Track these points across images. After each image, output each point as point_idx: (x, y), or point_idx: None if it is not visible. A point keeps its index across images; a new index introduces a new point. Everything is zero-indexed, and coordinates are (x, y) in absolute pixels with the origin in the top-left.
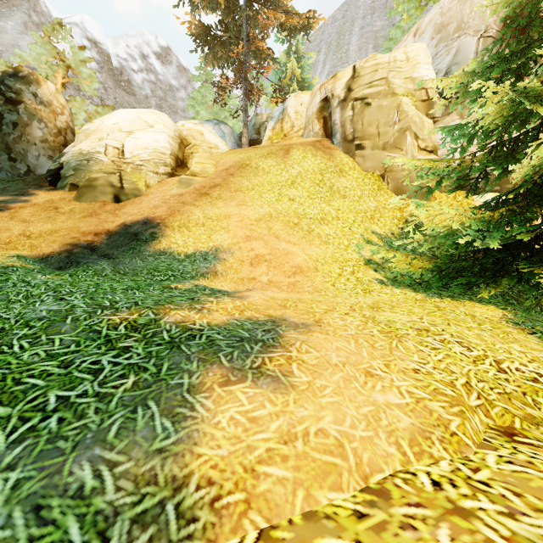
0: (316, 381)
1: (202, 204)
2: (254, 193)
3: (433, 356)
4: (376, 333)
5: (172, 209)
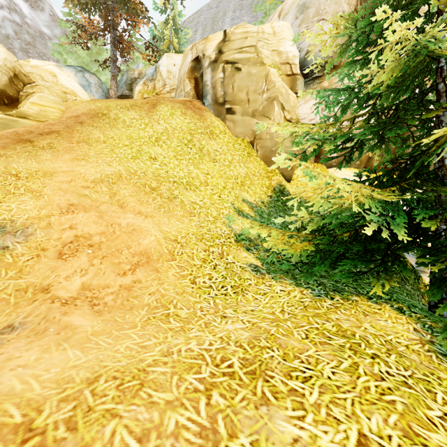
0: None
1: (11, 154)
2: (104, 146)
3: None
4: None
5: None
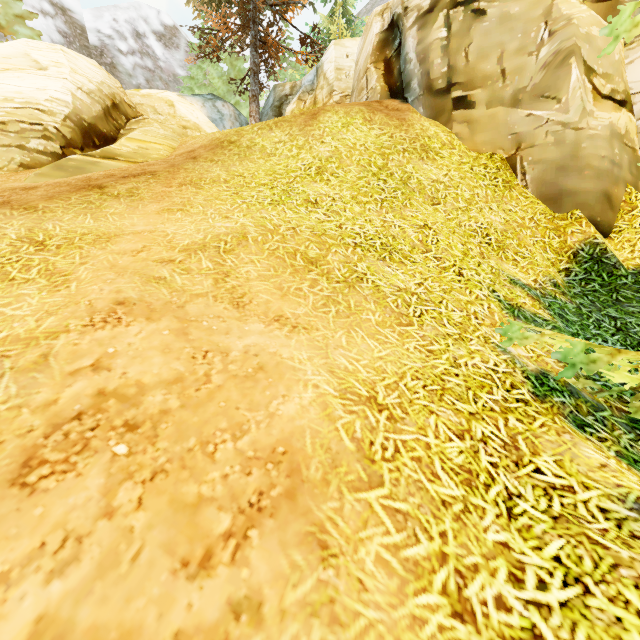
0: None
1: (55, 207)
2: (224, 187)
3: None
4: None
5: None
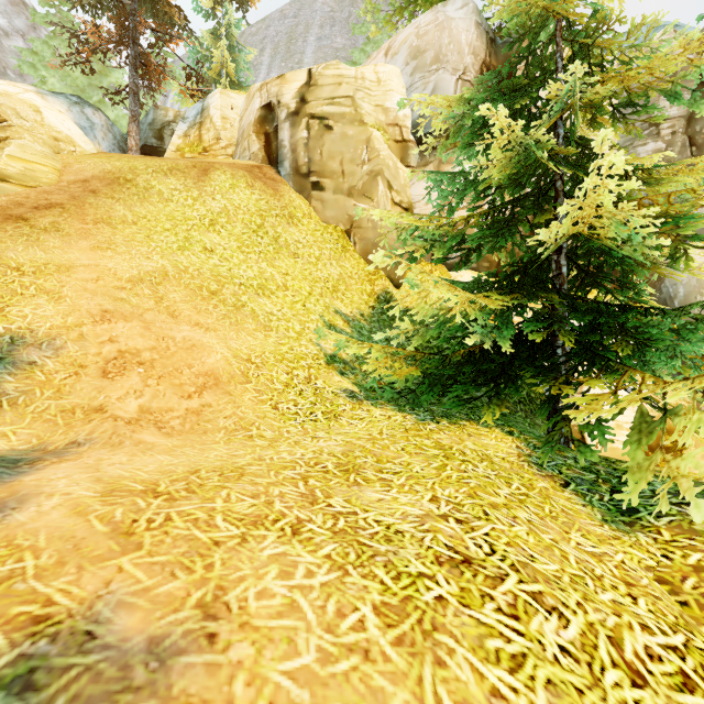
0: None
1: (2, 238)
2: (135, 229)
3: None
4: (373, 627)
5: None
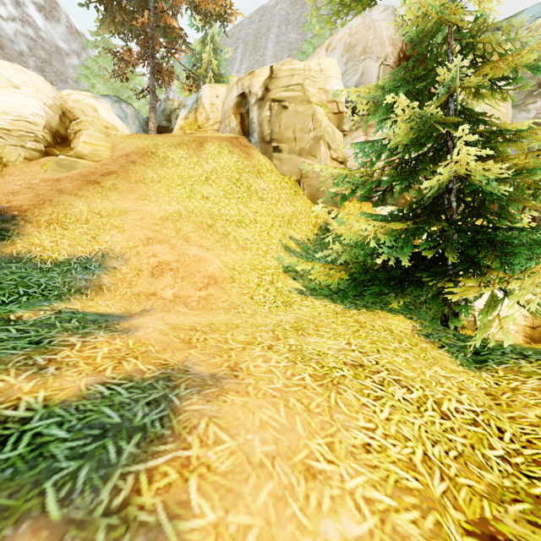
0: (229, 518)
1: (88, 195)
2: (160, 186)
3: (379, 413)
4: (308, 380)
5: (41, 198)
